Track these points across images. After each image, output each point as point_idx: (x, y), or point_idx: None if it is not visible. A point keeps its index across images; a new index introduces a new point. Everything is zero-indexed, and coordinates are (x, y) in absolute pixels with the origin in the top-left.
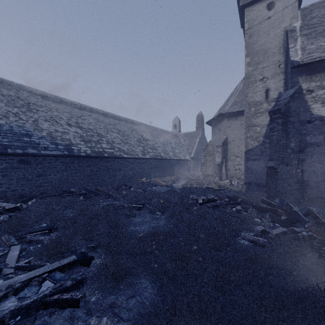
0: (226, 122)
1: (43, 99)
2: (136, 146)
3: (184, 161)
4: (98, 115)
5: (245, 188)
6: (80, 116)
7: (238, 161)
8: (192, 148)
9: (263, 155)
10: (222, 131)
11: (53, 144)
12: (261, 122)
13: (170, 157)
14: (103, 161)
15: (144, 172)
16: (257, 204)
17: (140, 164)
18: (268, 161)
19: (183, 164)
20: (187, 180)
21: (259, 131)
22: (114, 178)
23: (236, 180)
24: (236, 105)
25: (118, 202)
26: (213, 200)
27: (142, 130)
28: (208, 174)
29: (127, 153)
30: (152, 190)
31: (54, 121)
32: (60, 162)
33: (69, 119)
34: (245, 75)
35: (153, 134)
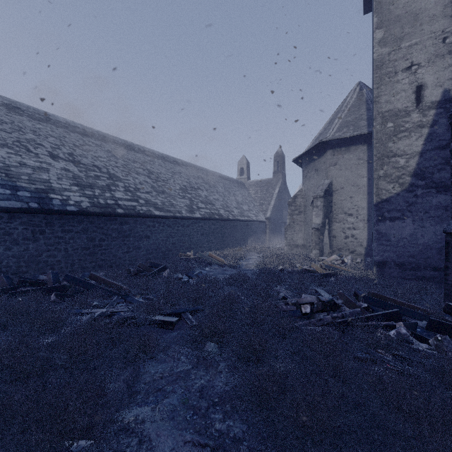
0: (329, 156)
1: (11, 112)
2: (179, 198)
3: (256, 223)
4: (116, 147)
5: (376, 272)
6: (81, 145)
7: (351, 222)
8: (267, 203)
9: (412, 210)
10: (323, 173)
11: (6, 188)
12: (408, 147)
13: (234, 216)
14: (114, 221)
15: (191, 241)
16: (443, 321)
17: (185, 228)
18: (423, 222)
19: (255, 228)
20: (263, 254)
21: (404, 165)
22: (136, 252)
23: (348, 254)
24: (347, 128)
25: (126, 307)
26: (333, 305)
27: (190, 173)
28: (297, 245)
29: (161, 208)
30: (202, 276)
31: (23, 147)
32: (19, 223)
33: (57, 148)
34: (375, 63)
35: (207, 181)
